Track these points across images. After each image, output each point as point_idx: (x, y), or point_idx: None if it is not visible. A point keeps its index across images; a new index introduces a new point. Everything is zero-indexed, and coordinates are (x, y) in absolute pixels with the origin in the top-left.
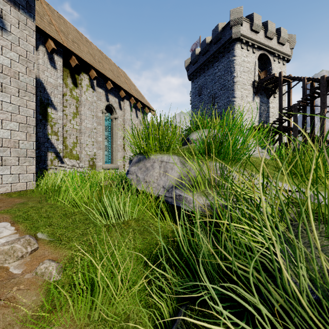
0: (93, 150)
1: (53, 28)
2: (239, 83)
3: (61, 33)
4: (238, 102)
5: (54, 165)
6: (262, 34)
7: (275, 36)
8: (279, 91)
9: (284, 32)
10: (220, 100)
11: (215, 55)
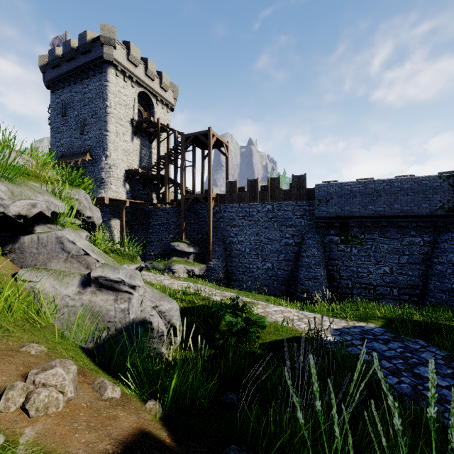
0: None
1: None
2: (113, 115)
3: None
4: (112, 137)
5: None
6: (143, 71)
7: (158, 79)
8: (158, 138)
9: (166, 79)
10: (91, 130)
11: (84, 69)
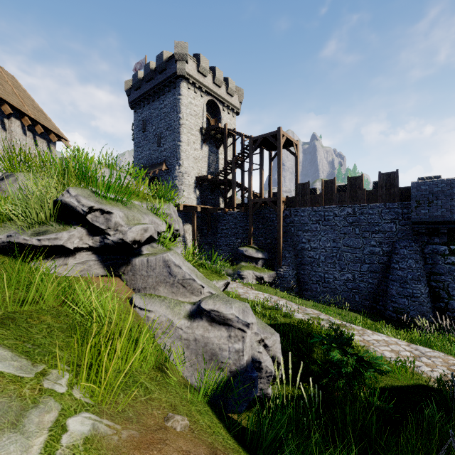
0: None
1: None
2: (185, 126)
3: None
4: (184, 147)
5: None
6: (211, 79)
7: (224, 85)
8: (225, 143)
9: (232, 84)
10: (166, 142)
11: (161, 86)
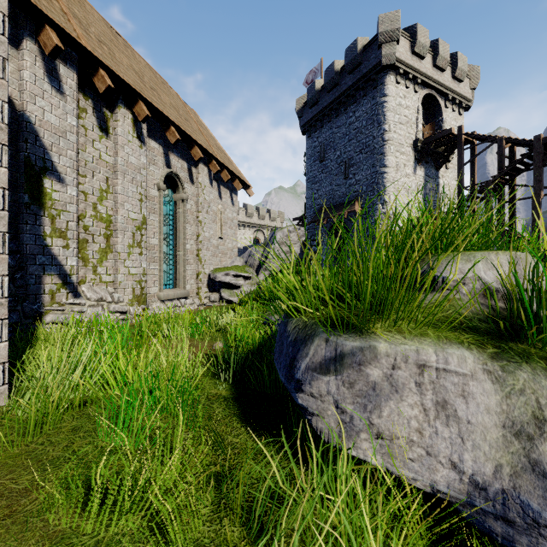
0: (141, 265)
1: (56, 5)
2: (392, 141)
3: (75, 20)
4: (391, 174)
5: (59, 302)
6: (430, 61)
7: (449, 67)
8: (459, 159)
9: (463, 61)
10: (359, 170)
11: (351, 92)
